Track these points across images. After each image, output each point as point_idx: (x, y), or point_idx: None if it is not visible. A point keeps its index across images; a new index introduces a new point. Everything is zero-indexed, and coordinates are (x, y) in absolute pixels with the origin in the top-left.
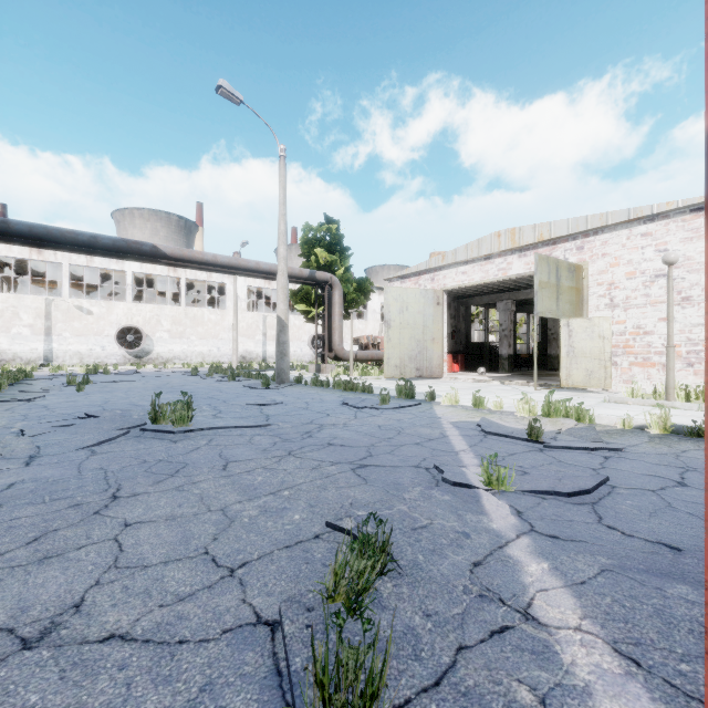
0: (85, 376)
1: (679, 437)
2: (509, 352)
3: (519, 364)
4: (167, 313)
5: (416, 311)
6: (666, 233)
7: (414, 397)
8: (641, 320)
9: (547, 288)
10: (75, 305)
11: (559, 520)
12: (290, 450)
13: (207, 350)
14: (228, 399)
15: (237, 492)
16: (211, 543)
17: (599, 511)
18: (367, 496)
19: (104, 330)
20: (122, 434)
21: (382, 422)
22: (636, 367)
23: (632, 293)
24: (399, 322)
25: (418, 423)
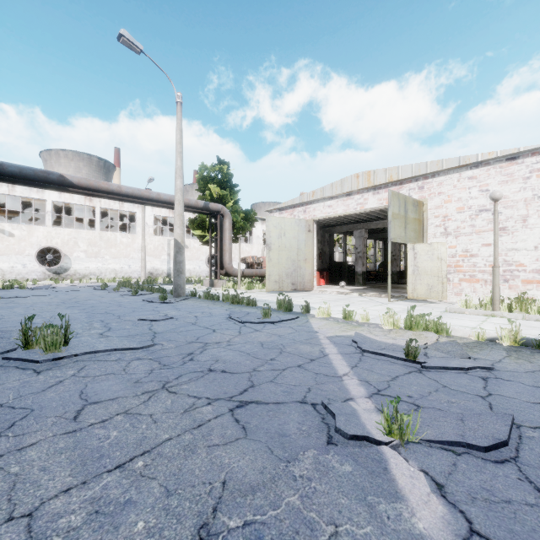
0: (0, 291)
1: (530, 349)
2: (363, 269)
3: (368, 278)
4: (84, 236)
5: (292, 236)
6: (487, 177)
7: (292, 310)
8: (468, 245)
9: (397, 218)
10: None
11: (495, 502)
12: (165, 382)
13: (119, 267)
14: (123, 315)
15: (71, 468)
16: None
17: (530, 477)
18: (246, 463)
19: (25, 250)
20: None
21: (264, 338)
22: (464, 283)
23: (461, 224)
24: (278, 245)
25: (298, 338)
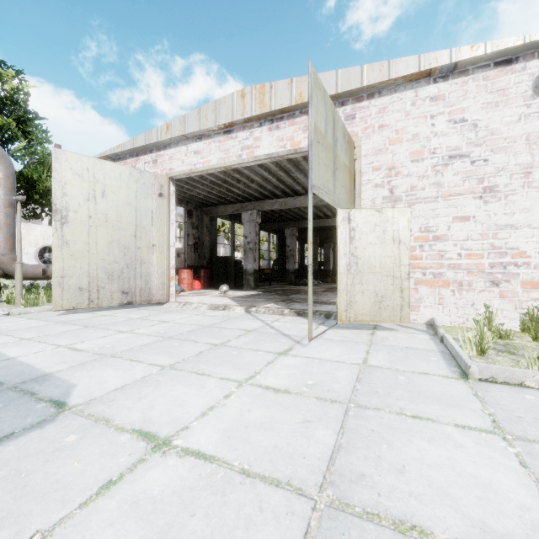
0: None
1: None
2: (254, 266)
3: (262, 278)
4: None
5: (122, 201)
6: (464, 96)
7: None
8: (430, 219)
9: (323, 145)
10: None
11: None
12: None
13: None
14: None
15: None
16: None
17: None
18: None
19: None
20: None
21: None
22: (424, 287)
23: (419, 181)
24: (88, 215)
25: None
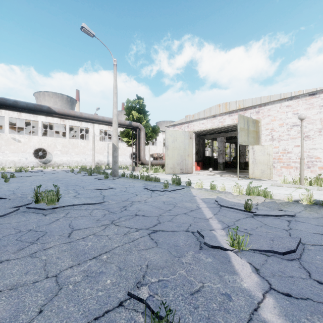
0: (14, 173)
1: (318, 206)
2: (223, 161)
3: (226, 166)
4: (59, 142)
5: (180, 141)
6: (297, 105)
7: (180, 184)
8: (286, 146)
9: (243, 130)
10: (11, 137)
11: (284, 277)
12: (112, 220)
13: (80, 159)
14: (85, 186)
15: (71, 258)
16: (35, 318)
17: (305, 266)
18: (158, 257)
19: (27, 150)
20: (13, 211)
21: (165, 199)
22: (284, 168)
23: (282, 133)
24: (172, 147)
25: (184, 199)
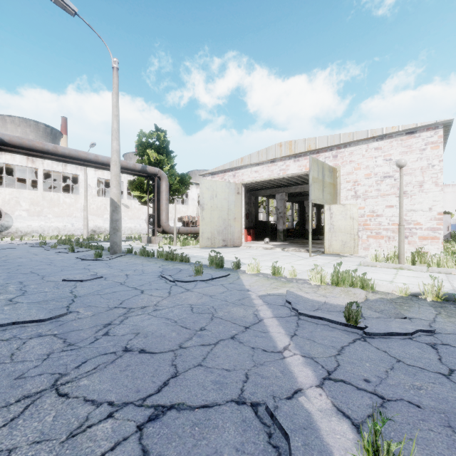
0: None
1: (453, 305)
2: (283, 227)
3: (287, 235)
4: (26, 196)
5: (223, 198)
6: (391, 148)
7: (223, 266)
8: (374, 206)
9: (317, 182)
10: None
11: None
12: (59, 374)
13: (62, 225)
14: (48, 274)
15: None
16: None
17: None
18: None
19: None
20: None
21: (194, 299)
22: (371, 239)
23: (369, 188)
24: (211, 206)
25: (230, 299)
